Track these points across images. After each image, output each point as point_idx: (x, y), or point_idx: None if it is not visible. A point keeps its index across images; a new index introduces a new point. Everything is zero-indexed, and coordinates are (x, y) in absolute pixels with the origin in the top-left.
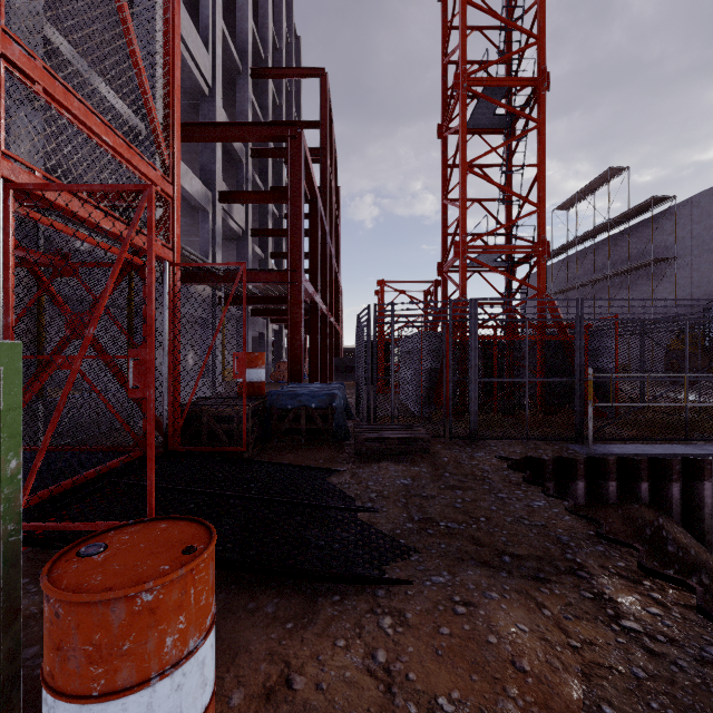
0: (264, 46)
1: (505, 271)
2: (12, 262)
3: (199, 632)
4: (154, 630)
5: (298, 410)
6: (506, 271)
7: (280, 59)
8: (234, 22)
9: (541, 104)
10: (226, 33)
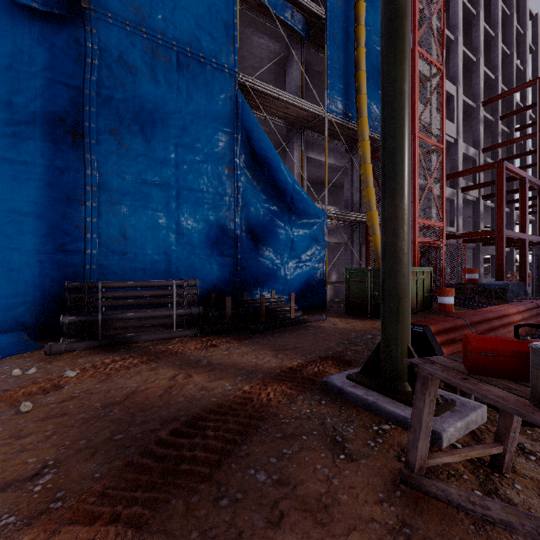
0: (494, 70)
1: None
2: (419, 254)
3: (452, 295)
4: (448, 292)
5: (490, 289)
6: None
7: (510, 61)
8: (471, 76)
9: None
10: (465, 99)
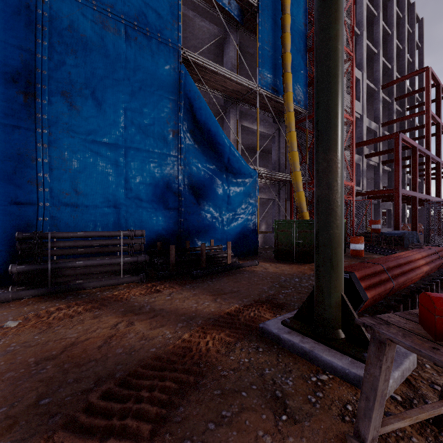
0: (390, 61)
1: None
2: None
3: (362, 243)
4: (359, 240)
5: (390, 237)
6: None
7: (402, 54)
8: (372, 64)
9: None
10: (368, 83)
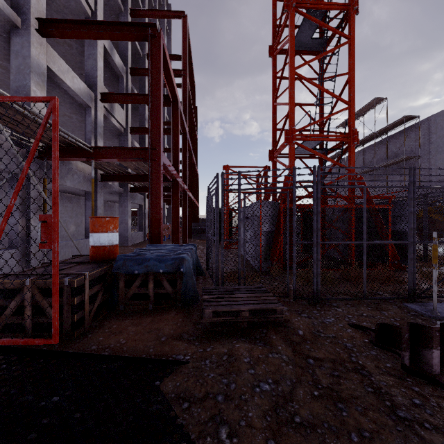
0: None
1: (319, 157)
2: None
3: None
4: None
5: (145, 275)
6: (319, 157)
7: None
8: None
9: (352, 24)
10: None
